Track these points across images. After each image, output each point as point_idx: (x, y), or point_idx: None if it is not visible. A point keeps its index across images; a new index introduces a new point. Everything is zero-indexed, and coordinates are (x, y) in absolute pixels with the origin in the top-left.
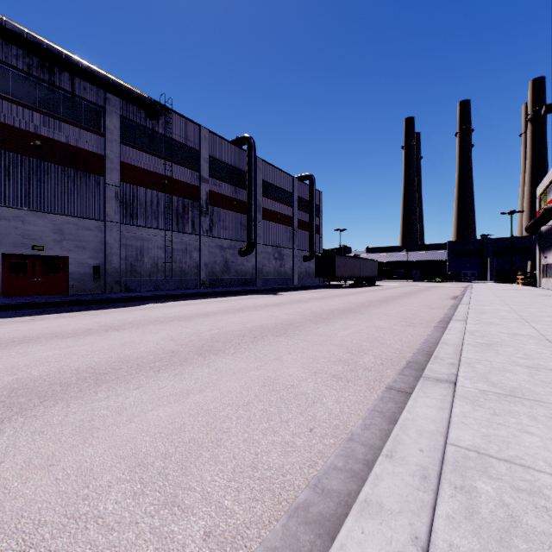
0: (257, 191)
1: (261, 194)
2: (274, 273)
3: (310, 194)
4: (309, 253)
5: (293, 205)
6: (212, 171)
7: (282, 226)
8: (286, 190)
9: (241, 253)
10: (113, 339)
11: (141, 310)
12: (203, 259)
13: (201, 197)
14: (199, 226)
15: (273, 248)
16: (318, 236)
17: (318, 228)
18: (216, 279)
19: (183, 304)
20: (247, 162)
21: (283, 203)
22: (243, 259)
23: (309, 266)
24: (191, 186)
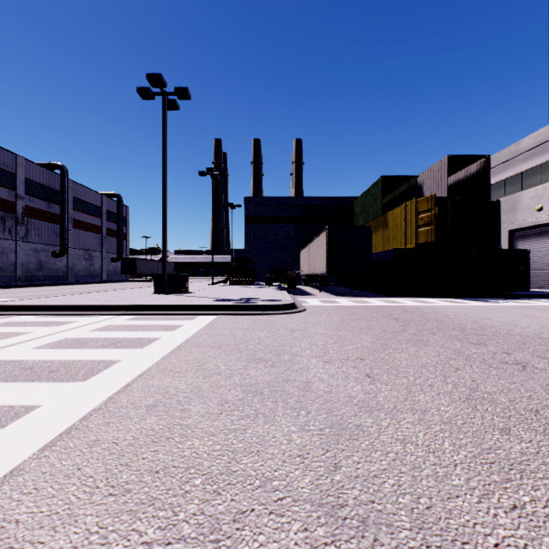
0: (69, 206)
1: (73, 208)
2: (85, 271)
3: (118, 209)
4: (117, 255)
5: (103, 217)
6: (27, 189)
7: (92, 233)
8: (96, 205)
9: (55, 255)
10: (34, 293)
11: (10, 290)
12: (20, 259)
13: (18, 210)
14: (16, 233)
15: (84, 251)
16: (126, 242)
17: (126, 235)
18: (31, 275)
19: (30, 288)
20: (61, 185)
21: (93, 215)
22: (56, 259)
23: (117, 266)
24: (8, 202)
